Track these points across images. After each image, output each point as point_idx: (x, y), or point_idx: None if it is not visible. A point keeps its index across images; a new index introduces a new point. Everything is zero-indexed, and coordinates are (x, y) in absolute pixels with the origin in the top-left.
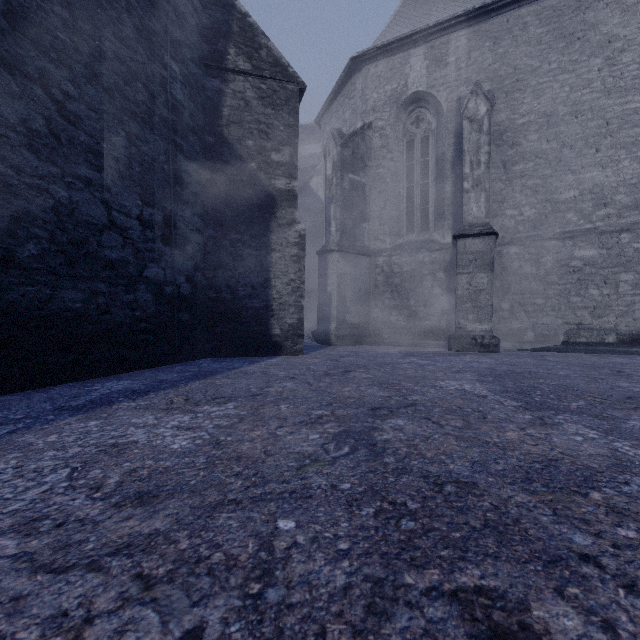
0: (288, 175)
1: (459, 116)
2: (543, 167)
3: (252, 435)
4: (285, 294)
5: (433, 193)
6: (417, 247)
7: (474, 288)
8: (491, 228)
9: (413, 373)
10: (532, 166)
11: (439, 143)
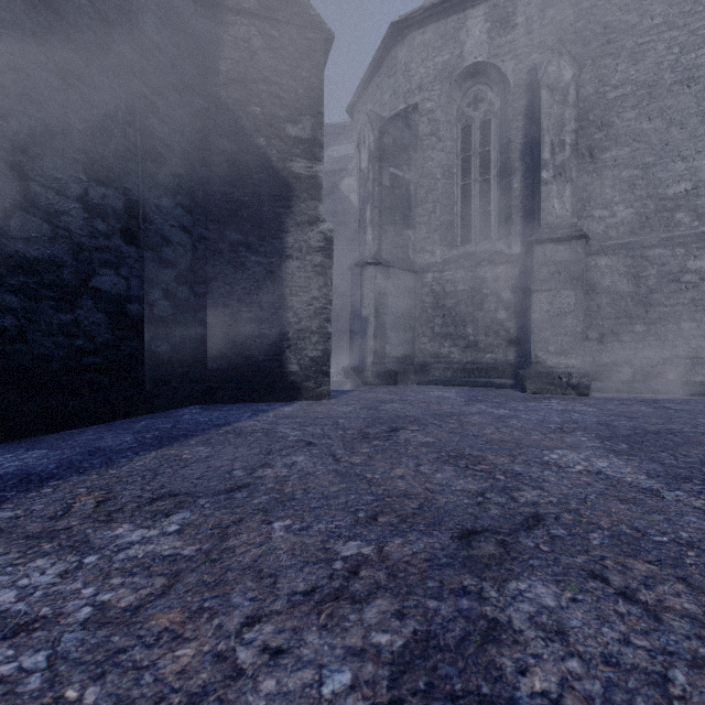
0: (309, 156)
1: (530, 91)
2: (643, 153)
3: (165, 671)
4: (305, 317)
5: (496, 192)
6: (476, 260)
7: (557, 310)
8: (580, 230)
9: (495, 433)
10: (628, 152)
11: (504, 127)
